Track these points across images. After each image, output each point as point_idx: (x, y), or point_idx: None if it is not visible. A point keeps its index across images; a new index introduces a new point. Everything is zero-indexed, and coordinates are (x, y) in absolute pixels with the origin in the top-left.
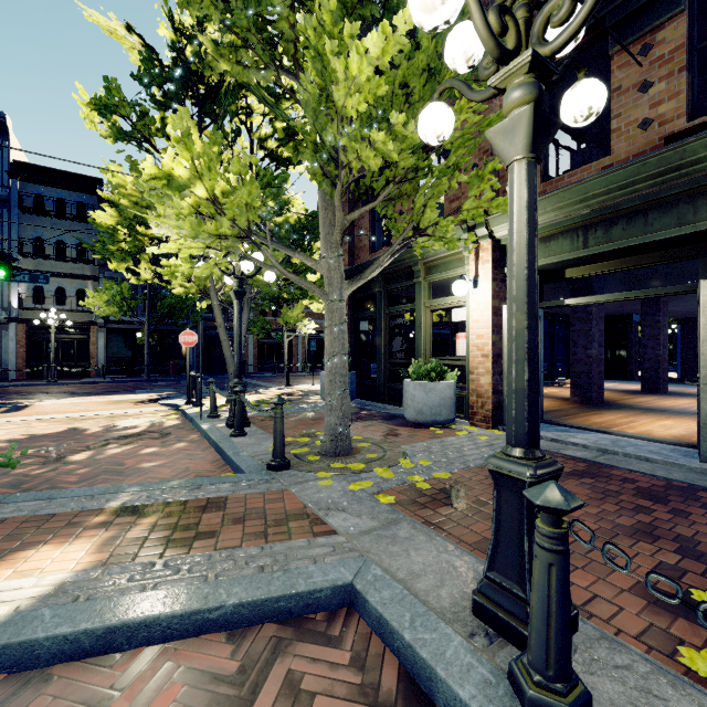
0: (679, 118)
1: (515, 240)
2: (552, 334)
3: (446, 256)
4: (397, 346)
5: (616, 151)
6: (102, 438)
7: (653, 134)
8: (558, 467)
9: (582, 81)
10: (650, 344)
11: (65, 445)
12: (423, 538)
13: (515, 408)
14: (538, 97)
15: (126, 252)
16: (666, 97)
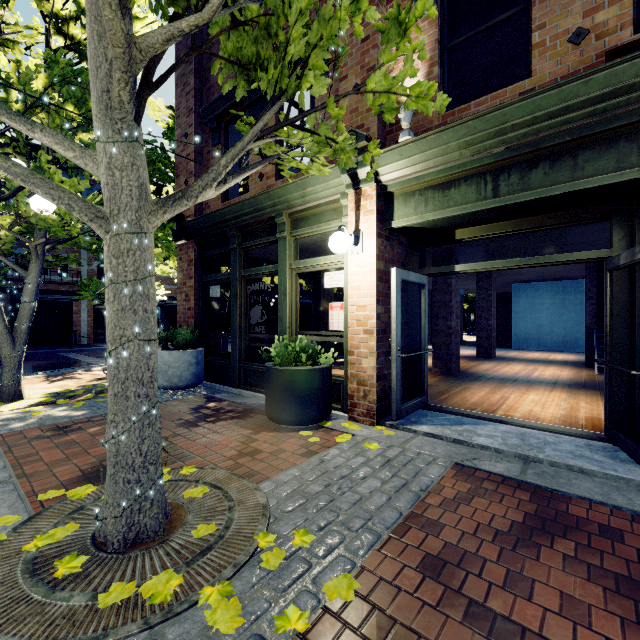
0: (625, 28)
1: None
2: None
3: (318, 206)
4: (255, 317)
5: (540, 72)
6: None
7: (588, 49)
8: None
9: None
10: (484, 315)
11: None
12: None
13: None
14: None
15: None
16: (606, 2)
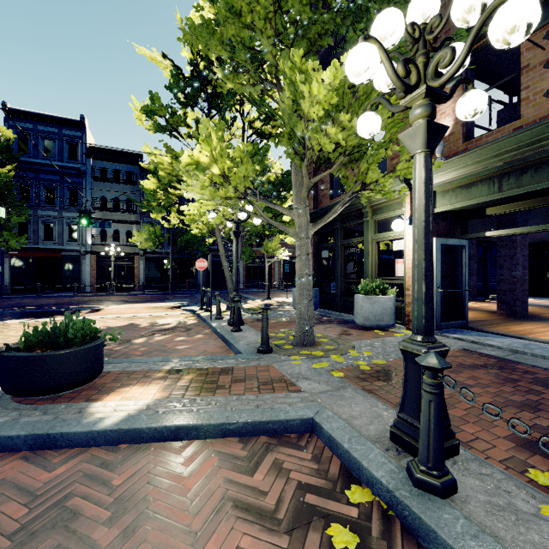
0: None
1: (416, 203)
2: (485, 258)
3: (388, 201)
4: (350, 269)
5: (525, 116)
6: (150, 330)
7: None
8: (445, 348)
9: (469, 92)
10: None
11: (129, 334)
12: (361, 398)
13: (416, 310)
14: (431, 113)
15: (162, 206)
16: None
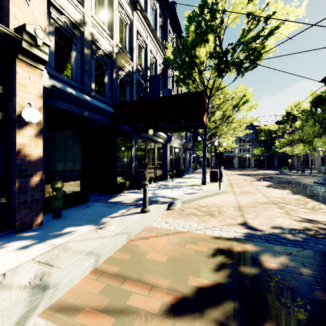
0: None
1: None
2: None
3: None
4: None
5: None
6: None
7: None
8: None
9: None
10: None
11: None
12: None
13: None
14: None
15: (279, 148)
16: None
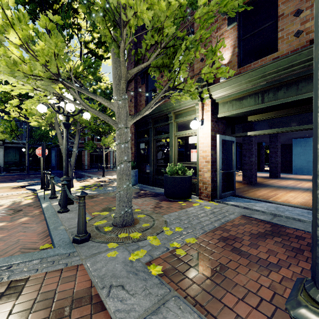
0: None
1: None
2: None
3: (186, 109)
4: (159, 156)
5: (281, 49)
6: None
7: (302, 39)
8: None
9: None
10: (273, 155)
11: None
12: None
13: None
14: None
15: None
16: (310, 18)
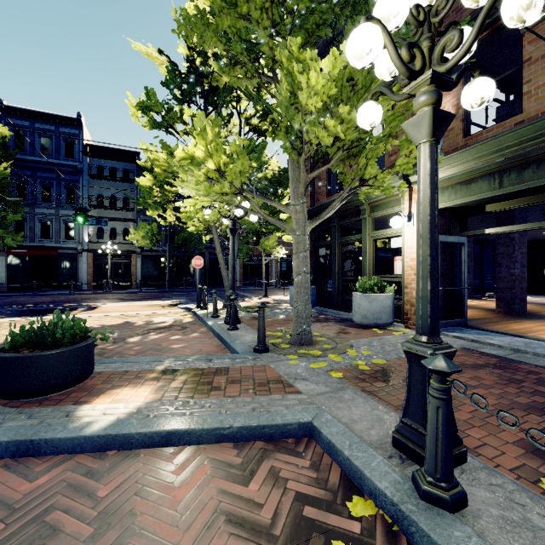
0: None
1: (421, 196)
2: (482, 256)
3: (386, 198)
4: (347, 267)
5: (527, 110)
6: (145, 328)
7: None
8: (452, 350)
9: (476, 79)
10: None
11: (124, 332)
12: (361, 400)
13: (421, 309)
14: (437, 100)
15: (158, 203)
16: None
